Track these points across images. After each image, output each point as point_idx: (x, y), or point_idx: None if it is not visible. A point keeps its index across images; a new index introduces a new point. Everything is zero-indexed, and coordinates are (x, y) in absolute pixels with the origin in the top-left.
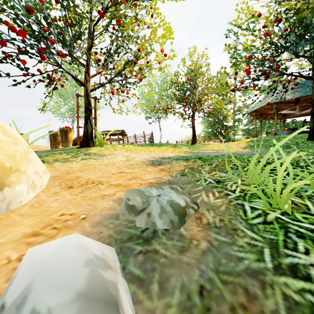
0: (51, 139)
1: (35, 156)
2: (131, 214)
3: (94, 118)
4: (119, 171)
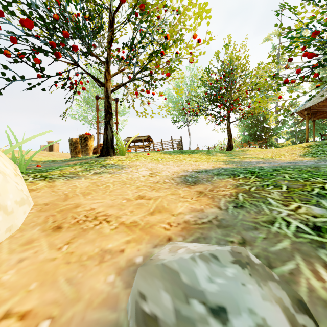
0: (71, 147)
1: None
2: None
3: (116, 123)
4: (138, 196)
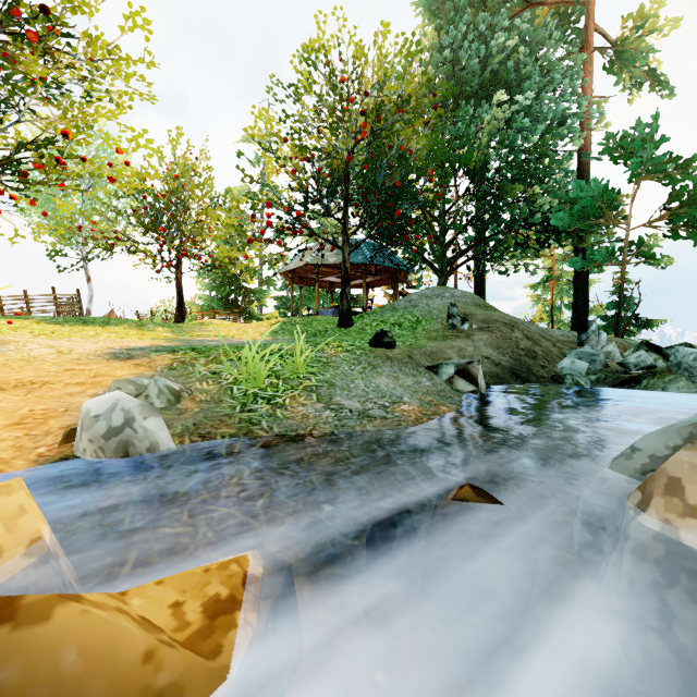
0: None
1: None
2: None
3: None
4: (65, 369)
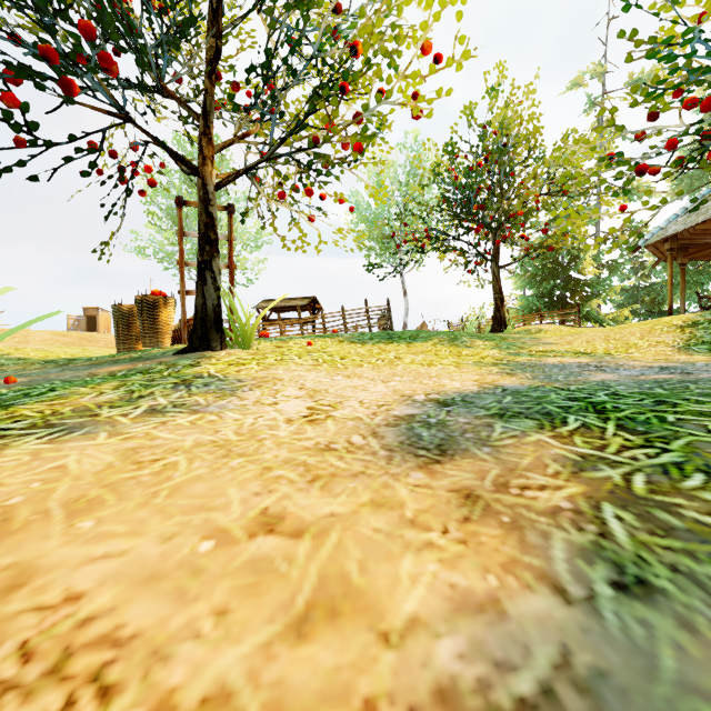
0: (119, 327)
1: None
2: None
3: (229, 268)
4: (259, 514)
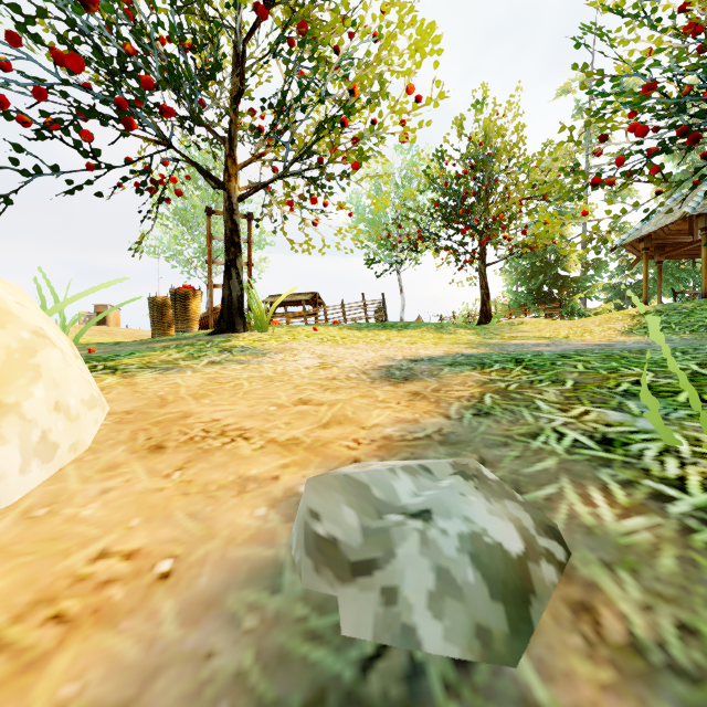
0: (154, 315)
1: (58, 359)
2: (324, 573)
3: (248, 265)
4: (298, 399)
